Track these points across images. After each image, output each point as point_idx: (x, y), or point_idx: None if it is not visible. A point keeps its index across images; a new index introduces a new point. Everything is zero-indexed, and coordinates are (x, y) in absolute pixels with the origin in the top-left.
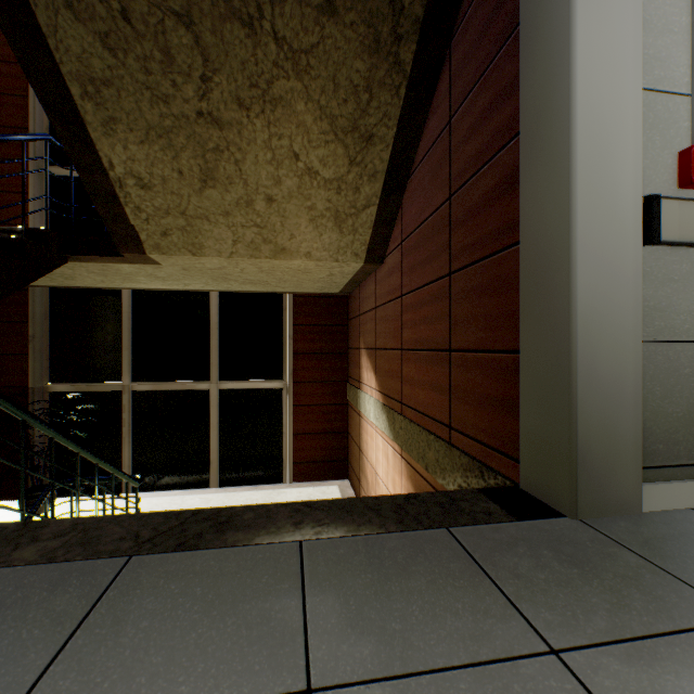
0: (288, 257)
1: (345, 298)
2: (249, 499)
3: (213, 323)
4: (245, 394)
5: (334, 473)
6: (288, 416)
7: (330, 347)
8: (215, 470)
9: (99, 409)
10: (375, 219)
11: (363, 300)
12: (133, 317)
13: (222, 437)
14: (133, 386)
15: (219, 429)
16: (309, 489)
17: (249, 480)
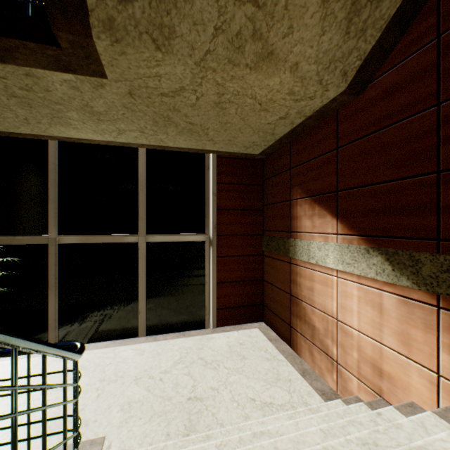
0: (271, 69)
1: (260, 161)
2: (183, 347)
3: (141, 179)
4: (171, 246)
5: (251, 316)
6: (212, 267)
7: (248, 204)
8: (143, 319)
9: (22, 262)
10: (394, 13)
11: (302, 151)
12: (60, 170)
13: (150, 287)
14: (60, 239)
15: (146, 280)
16: (234, 333)
17: (175, 327)
